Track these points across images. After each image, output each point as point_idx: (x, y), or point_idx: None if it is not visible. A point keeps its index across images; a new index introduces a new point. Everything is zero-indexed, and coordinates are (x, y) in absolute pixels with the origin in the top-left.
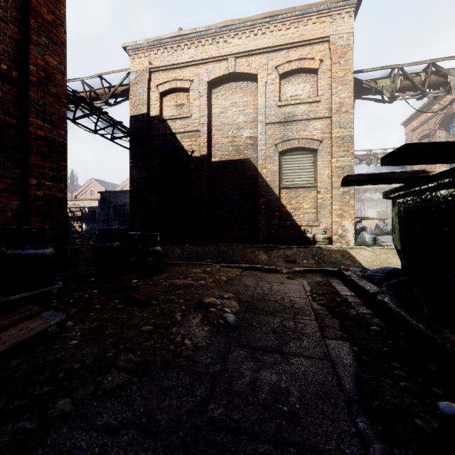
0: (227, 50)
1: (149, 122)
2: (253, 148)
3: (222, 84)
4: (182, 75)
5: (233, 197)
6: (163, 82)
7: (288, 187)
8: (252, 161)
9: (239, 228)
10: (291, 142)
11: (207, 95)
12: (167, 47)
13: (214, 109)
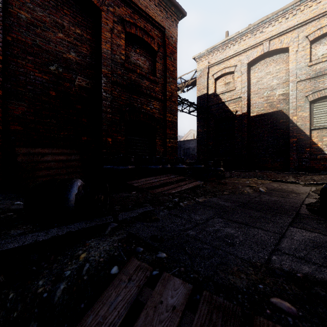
0: (262, 37)
1: (208, 98)
2: (285, 102)
3: (258, 61)
4: (229, 64)
5: (267, 139)
6: (217, 71)
7: (319, 128)
8: (284, 111)
9: (272, 161)
10: (322, 92)
11: (246, 72)
12: (219, 49)
13: (252, 80)
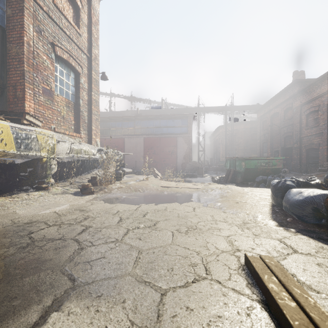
0: None
1: None
2: None
3: None
4: None
5: None
6: None
7: None
8: None
9: None
10: None
11: None
12: None
13: None
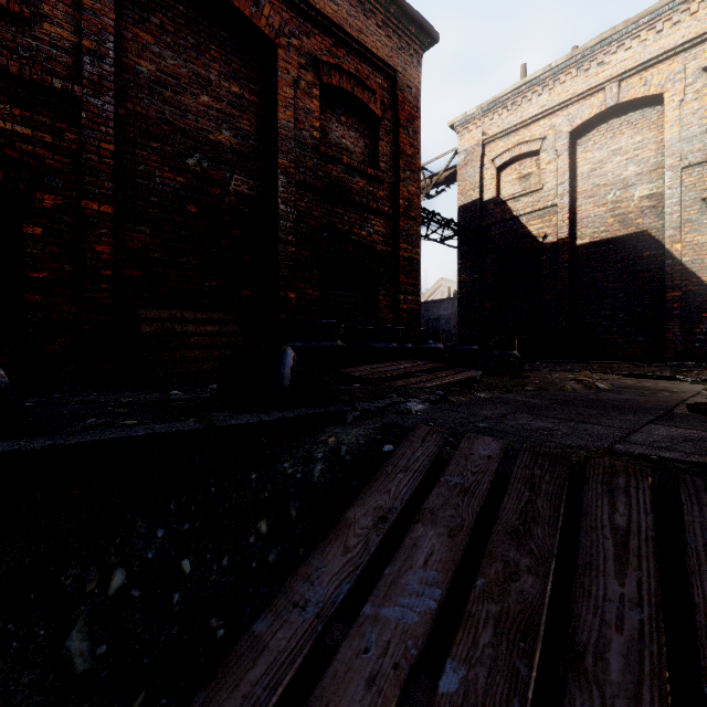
0: (603, 75)
1: (482, 209)
2: (654, 213)
3: (594, 127)
4: (528, 135)
5: (615, 294)
6: (501, 152)
7: None
8: (653, 233)
9: (626, 341)
10: None
11: (568, 152)
12: (507, 105)
13: (580, 168)
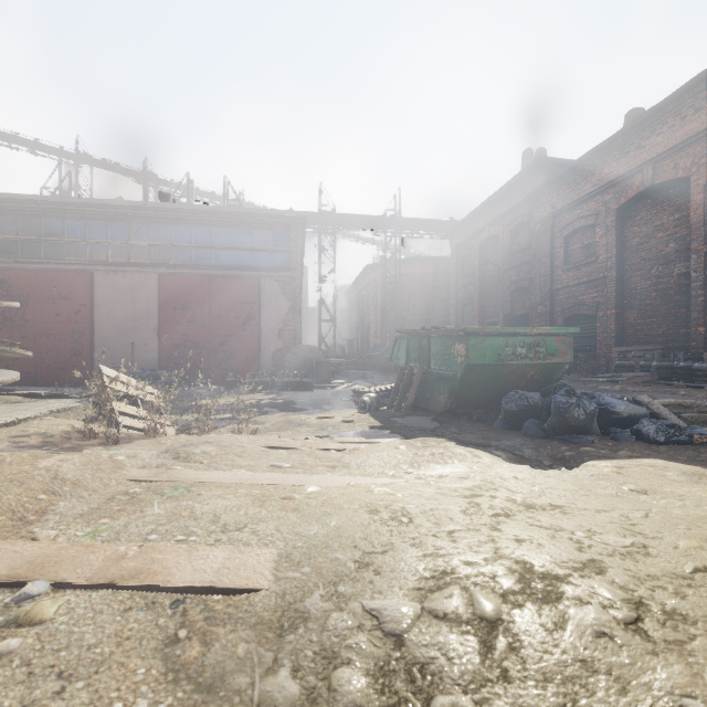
0: None
1: None
2: None
3: None
4: None
5: None
6: None
7: None
8: None
9: None
10: None
11: None
12: None
13: None
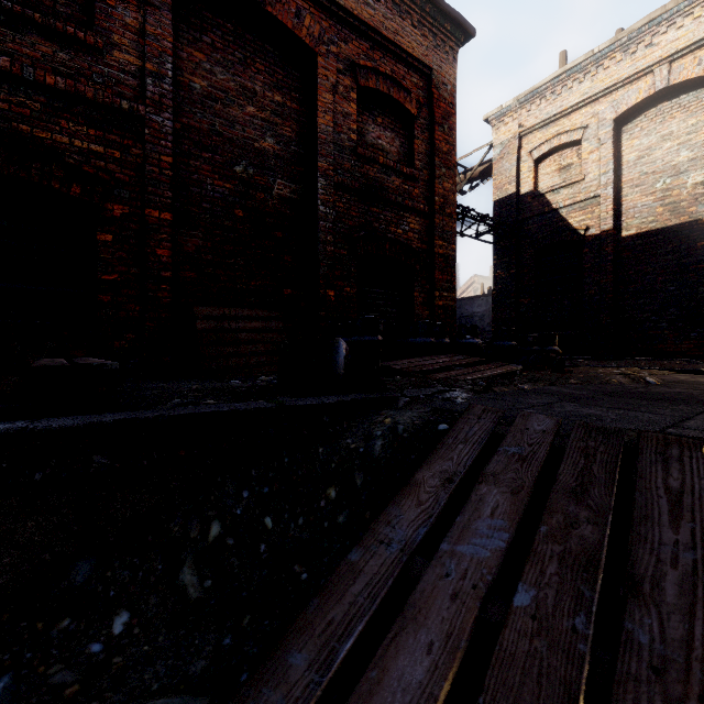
0: (651, 57)
1: (519, 203)
2: None
3: (641, 112)
4: (569, 125)
5: (665, 287)
6: (540, 144)
7: None
8: None
9: (677, 337)
10: None
11: (612, 140)
12: (545, 95)
13: (625, 156)
